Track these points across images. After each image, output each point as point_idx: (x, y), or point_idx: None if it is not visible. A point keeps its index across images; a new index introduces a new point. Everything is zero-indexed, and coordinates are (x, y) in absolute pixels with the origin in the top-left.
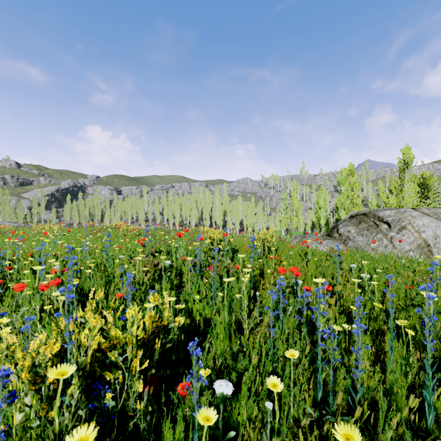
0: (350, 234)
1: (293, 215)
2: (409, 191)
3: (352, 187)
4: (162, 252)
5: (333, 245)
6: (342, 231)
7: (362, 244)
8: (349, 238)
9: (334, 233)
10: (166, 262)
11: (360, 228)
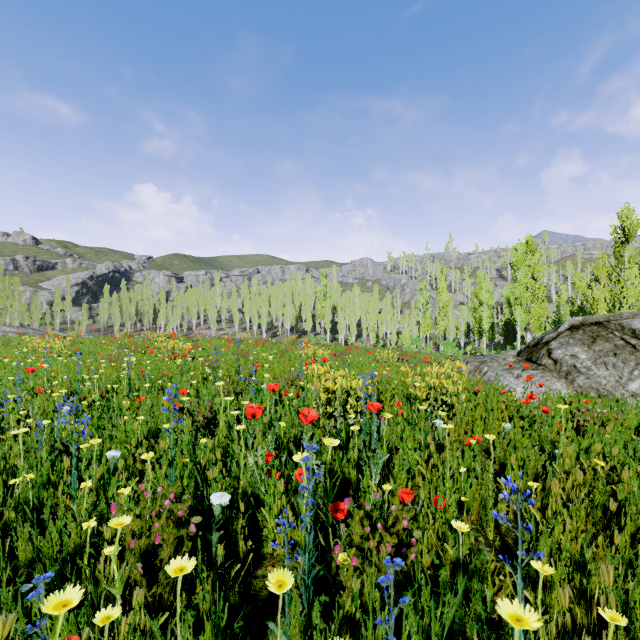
0: (578, 362)
1: (441, 314)
2: (632, 279)
3: (532, 272)
4: (221, 426)
5: (545, 381)
6: (561, 356)
7: (609, 383)
8: (576, 369)
9: (542, 357)
10: (214, 501)
11: (596, 351)
